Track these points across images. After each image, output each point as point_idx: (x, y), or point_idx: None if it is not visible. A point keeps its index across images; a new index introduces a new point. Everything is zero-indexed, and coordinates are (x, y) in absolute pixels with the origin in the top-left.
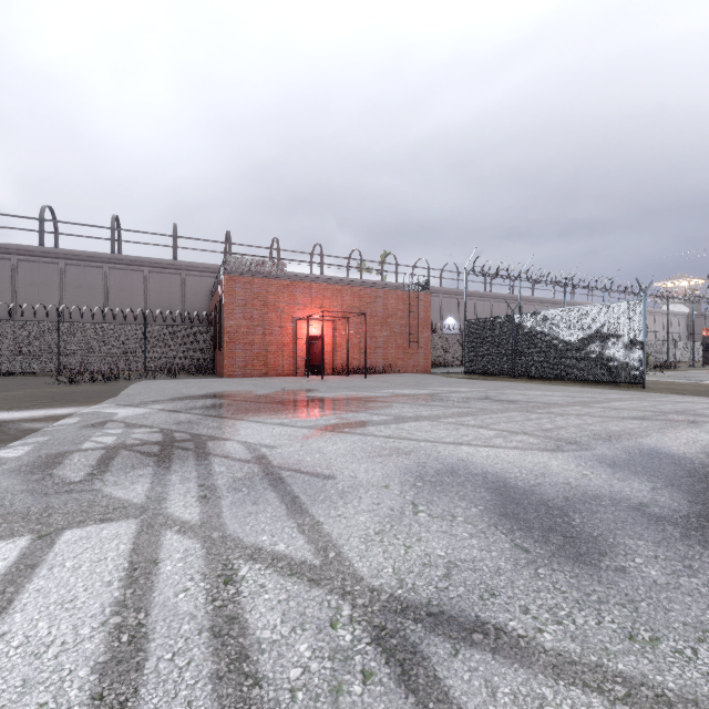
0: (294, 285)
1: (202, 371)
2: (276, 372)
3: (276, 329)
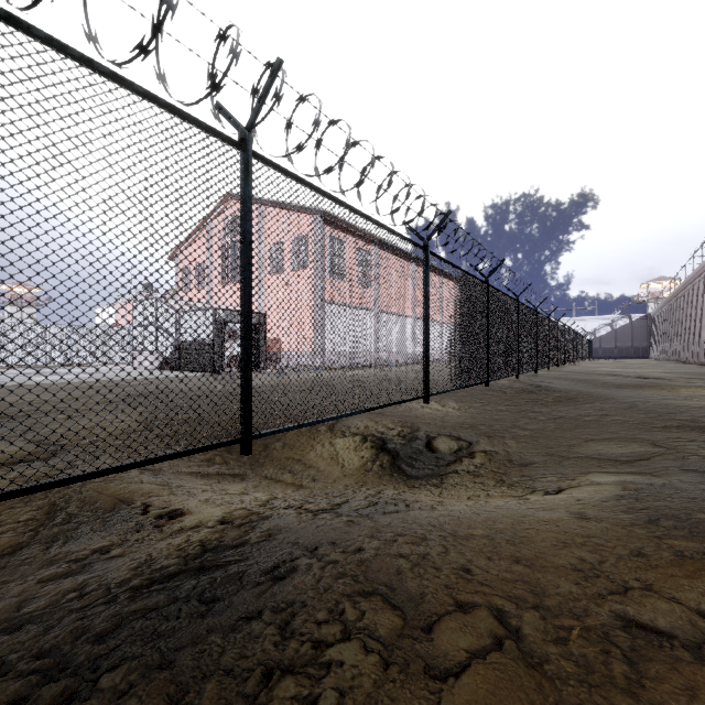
0: None
1: None
2: None
3: None
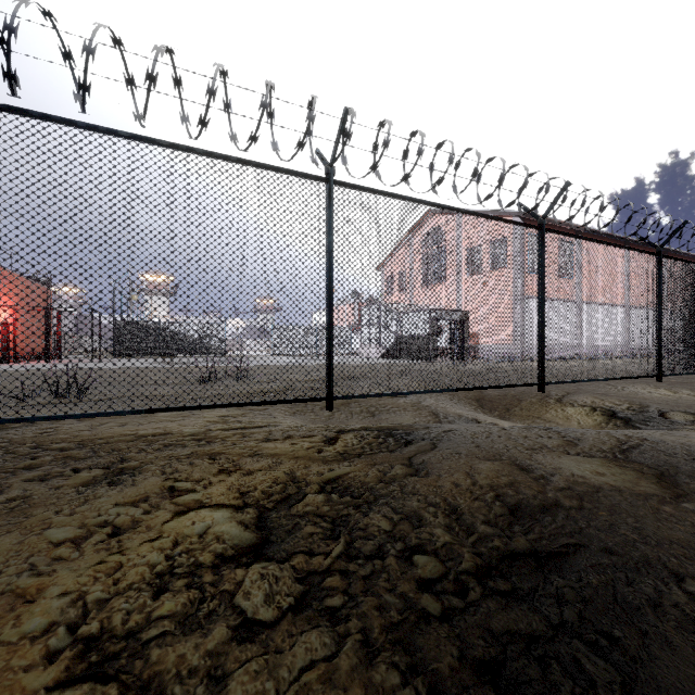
0: None
1: None
2: None
3: None
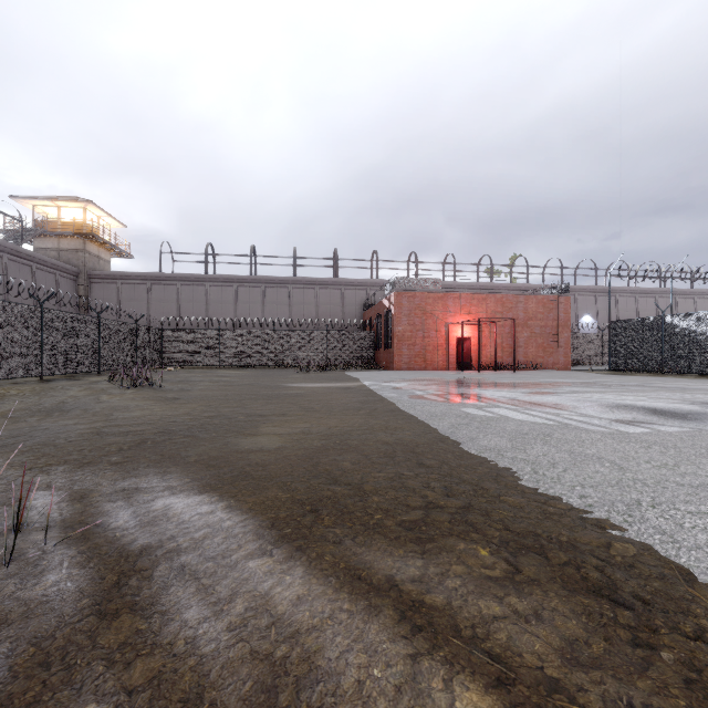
0: (446, 296)
1: (375, 366)
2: (432, 367)
3: (432, 333)
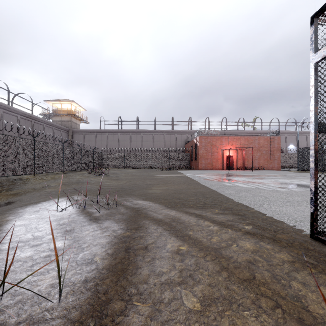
0: (222, 137)
1: (190, 168)
2: (215, 169)
3: (215, 153)
